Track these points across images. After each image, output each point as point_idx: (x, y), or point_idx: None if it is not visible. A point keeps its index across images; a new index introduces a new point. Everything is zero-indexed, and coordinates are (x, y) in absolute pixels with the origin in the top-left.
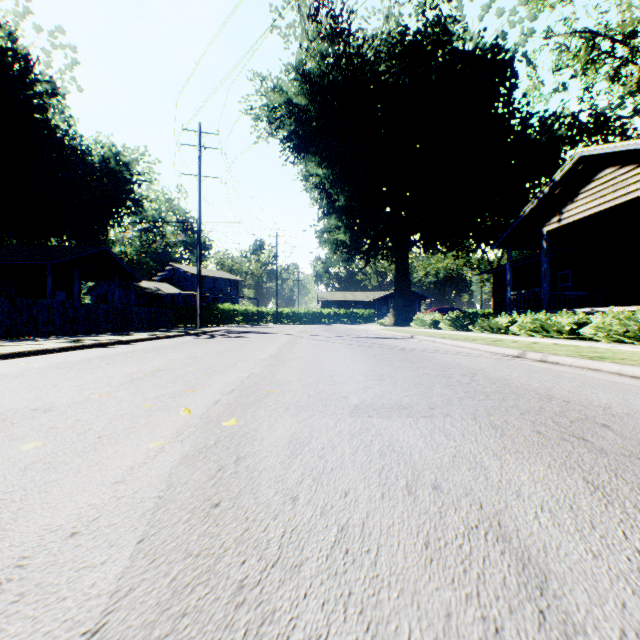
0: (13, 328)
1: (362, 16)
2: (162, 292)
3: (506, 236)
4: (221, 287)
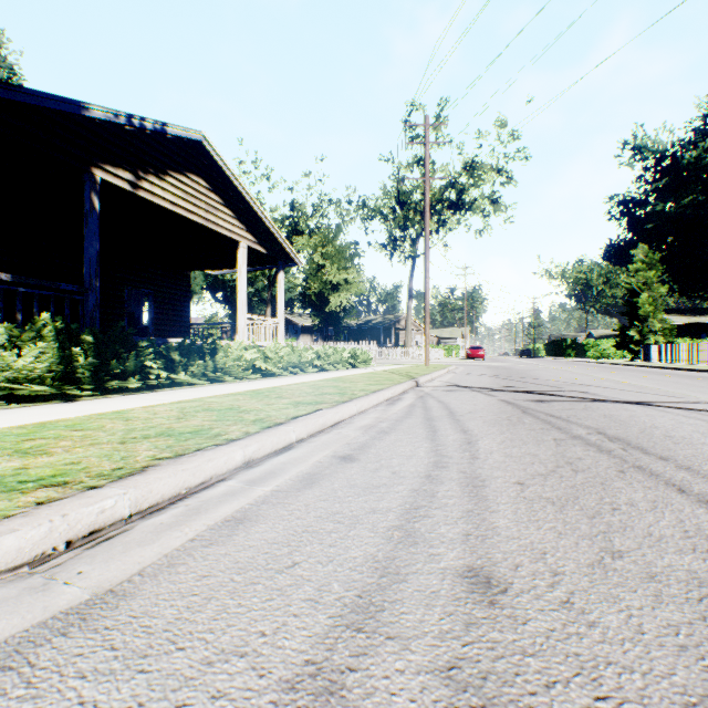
0: None
1: None
2: None
3: None
4: None
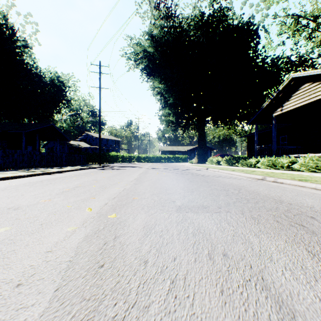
0: (4, 164)
1: (181, 7)
2: (81, 146)
3: (254, 118)
4: (110, 144)
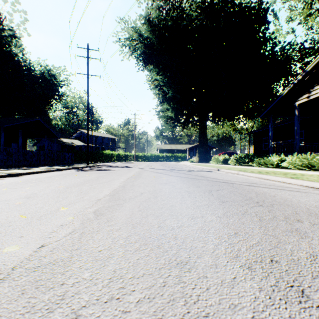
0: None
1: None
2: (74, 144)
3: (270, 109)
4: (106, 142)
